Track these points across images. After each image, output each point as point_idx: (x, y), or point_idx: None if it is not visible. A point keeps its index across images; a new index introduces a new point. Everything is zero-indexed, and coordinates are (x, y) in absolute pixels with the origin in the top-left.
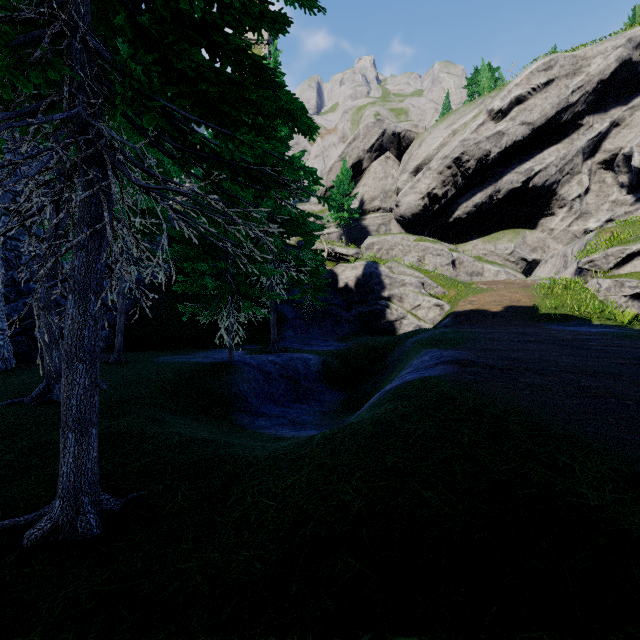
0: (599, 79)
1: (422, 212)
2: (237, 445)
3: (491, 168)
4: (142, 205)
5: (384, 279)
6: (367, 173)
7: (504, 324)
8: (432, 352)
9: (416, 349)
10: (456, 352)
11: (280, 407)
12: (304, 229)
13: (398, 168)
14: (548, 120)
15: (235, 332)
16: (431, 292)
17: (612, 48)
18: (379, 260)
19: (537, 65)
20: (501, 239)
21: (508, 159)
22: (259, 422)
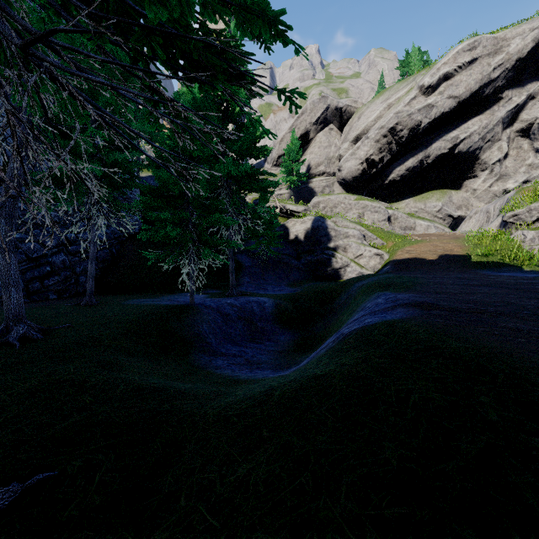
0: (517, 57)
1: (361, 175)
2: (188, 394)
3: (422, 136)
4: (110, 160)
5: (330, 232)
6: (313, 142)
7: (441, 270)
8: (385, 295)
9: (364, 293)
10: (411, 295)
11: (237, 346)
12: (259, 185)
13: (340, 138)
14: (472, 94)
15: (196, 277)
16: (371, 243)
17: (529, 30)
18: (325, 216)
19: (463, 46)
20: (430, 198)
21: (437, 128)
22: (217, 362)
